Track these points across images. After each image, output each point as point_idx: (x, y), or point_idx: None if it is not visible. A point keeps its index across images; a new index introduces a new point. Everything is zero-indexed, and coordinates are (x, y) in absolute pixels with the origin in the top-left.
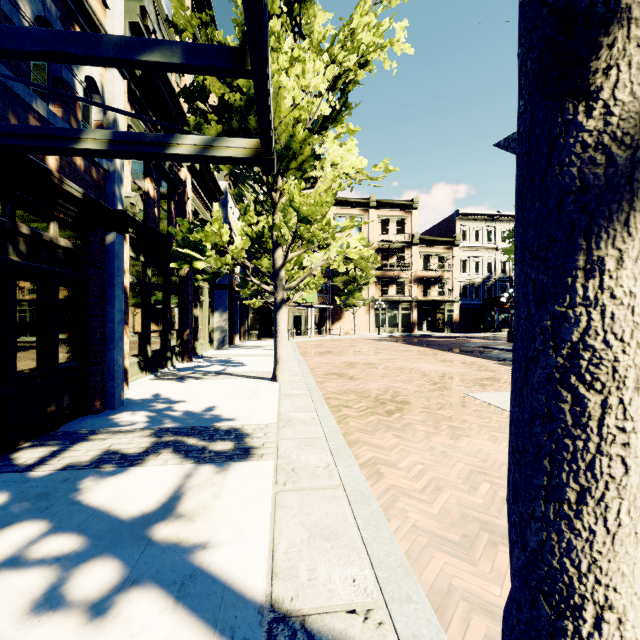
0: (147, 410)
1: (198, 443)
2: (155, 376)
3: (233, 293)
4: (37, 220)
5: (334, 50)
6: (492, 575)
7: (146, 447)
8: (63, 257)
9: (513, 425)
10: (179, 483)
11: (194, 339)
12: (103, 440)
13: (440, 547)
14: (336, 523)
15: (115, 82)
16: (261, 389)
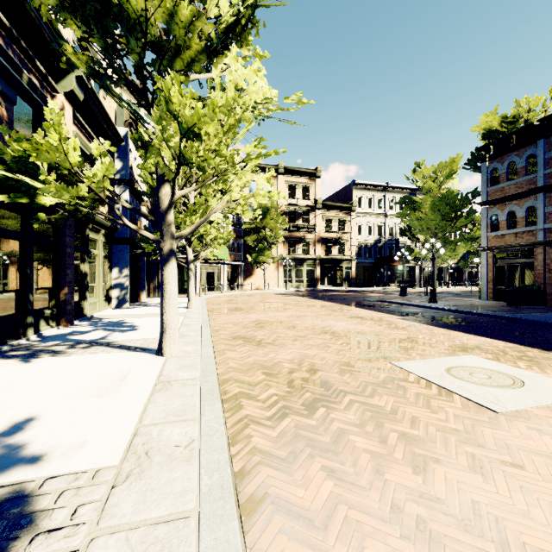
0: None
1: None
2: None
3: (138, 248)
4: None
5: None
6: None
7: None
8: None
9: None
10: None
11: (81, 298)
12: None
13: None
14: None
15: None
16: (134, 371)
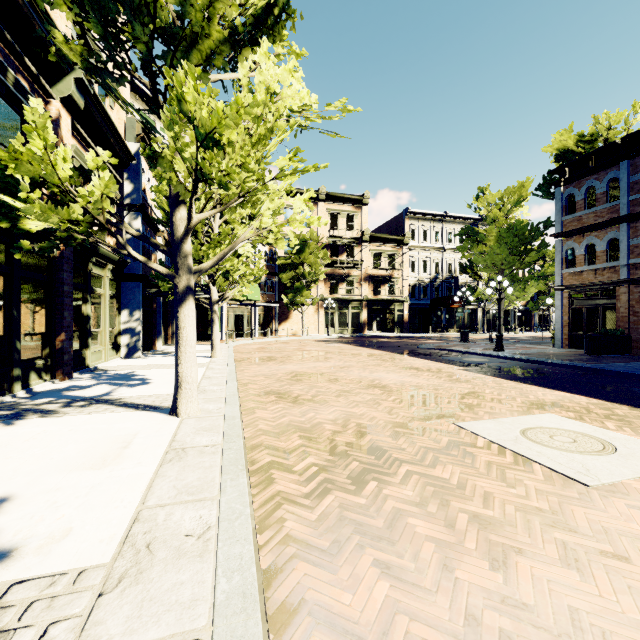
0: None
1: None
2: None
3: (152, 287)
4: None
5: None
6: None
7: None
8: None
9: None
10: None
11: (82, 346)
12: None
13: None
14: None
15: None
16: (141, 436)
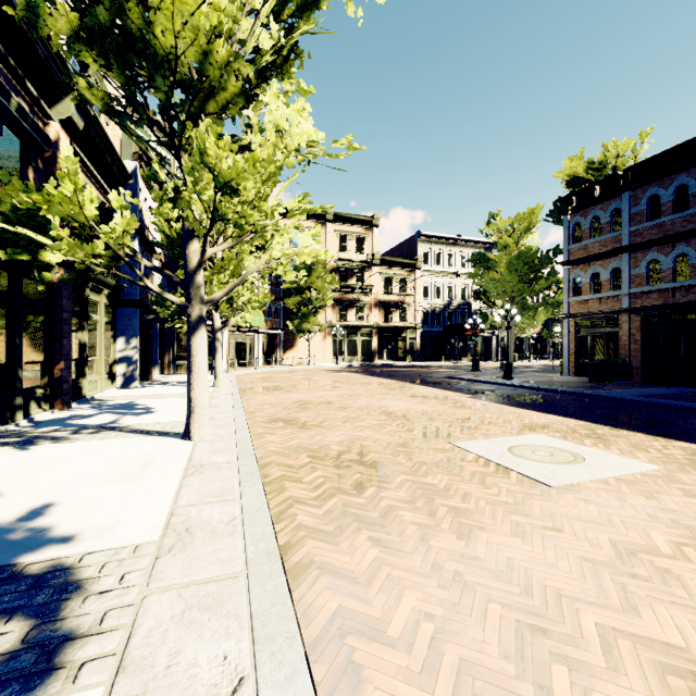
0: None
1: None
2: None
3: (149, 312)
4: None
5: None
6: None
7: None
8: None
9: None
10: None
11: (79, 375)
12: None
13: None
14: None
15: None
16: (160, 456)
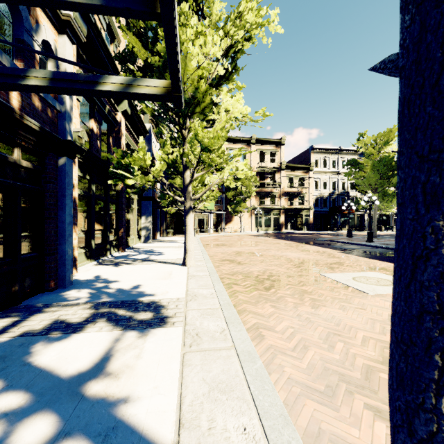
0: (89, 288)
1: (126, 314)
2: (97, 262)
3: (155, 203)
4: (3, 146)
5: (227, 28)
6: (351, 419)
7: (86, 317)
8: (25, 174)
9: (397, 317)
10: (109, 346)
11: (127, 235)
12: (54, 312)
13: (310, 396)
14: (230, 378)
15: (65, 46)
16: (174, 272)
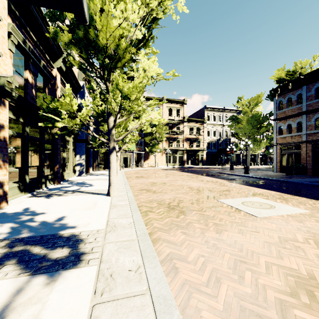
0: (13, 222)
1: (41, 252)
2: (32, 194)
3: (88, 144)
4: None
5: (144, 0)
6: None
7: None
8: None
9: None
10: (5, 303)
11: (63, 170)
12: None
13: None
14: None
15: None
16: (99, 202)
